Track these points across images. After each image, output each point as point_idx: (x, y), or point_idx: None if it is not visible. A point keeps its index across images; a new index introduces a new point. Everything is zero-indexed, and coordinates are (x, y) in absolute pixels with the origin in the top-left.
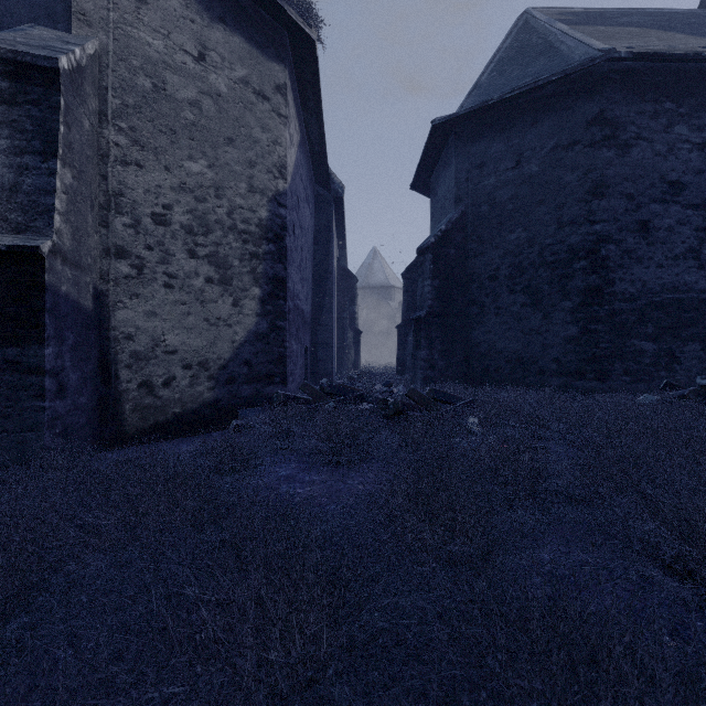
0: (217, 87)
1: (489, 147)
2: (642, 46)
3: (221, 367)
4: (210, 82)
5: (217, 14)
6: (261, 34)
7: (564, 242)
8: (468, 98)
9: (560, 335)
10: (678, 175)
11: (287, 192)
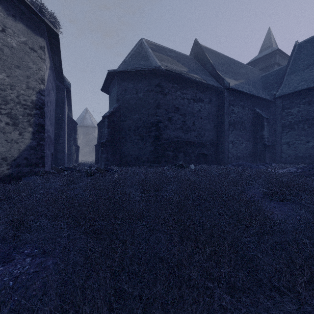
0: (11, 44)
1: (128, 84)
2: (170, 66)
3: (13, 160)
4: (7, 41)
5: (11, 13)
6: (33, 24)
7: (149, 120)
8: (121, 65)
9: (149, 150)
10: (178, 106)
11: (45, 90)
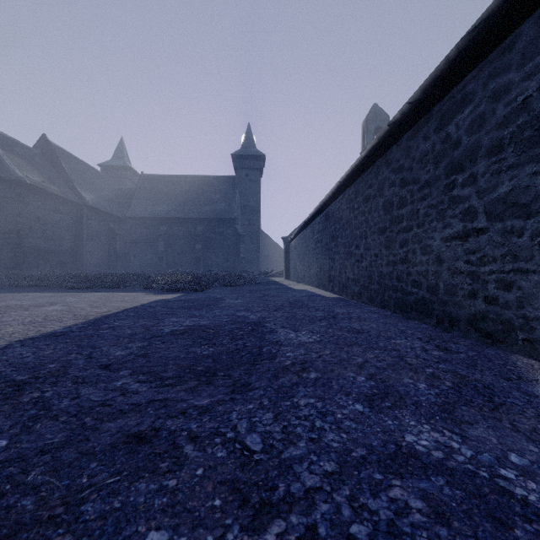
0: None
1: None
2: (30, 177)
3: None
4: None
5: None
6: None
7: (8, 227)
8: None
9: (7, 256)
10: (39, 216)
11: None
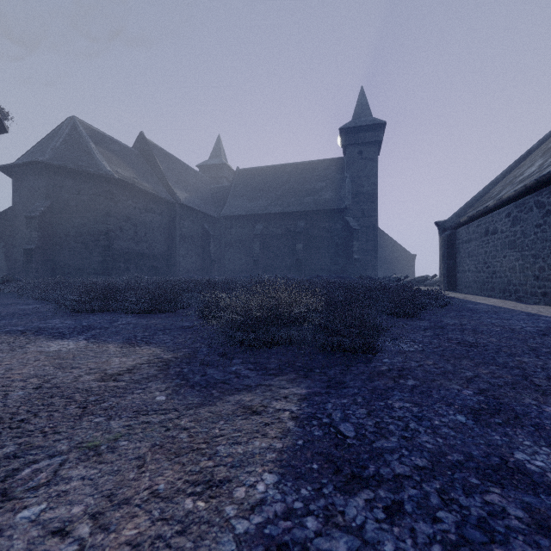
0: None
1: (65, 181)
2: (121, 172)
3: None
4: None
5: None
6: None
7: (97, 228)
8: (52, 152)
9: (96, 260)
10: (130, 215)
11: None
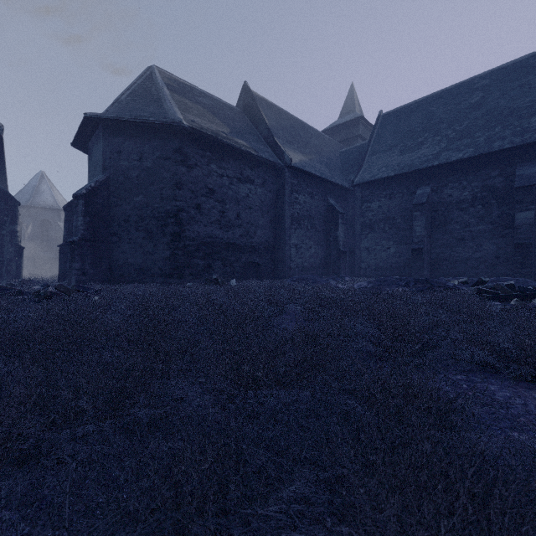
0: None
1: (124, 143)
2: (199, 122)
3: None
4: None
5: None
6: None
7: (164, 207)
8: (112, 106)
9: (162, 256)
10: (213, 186)
11: None
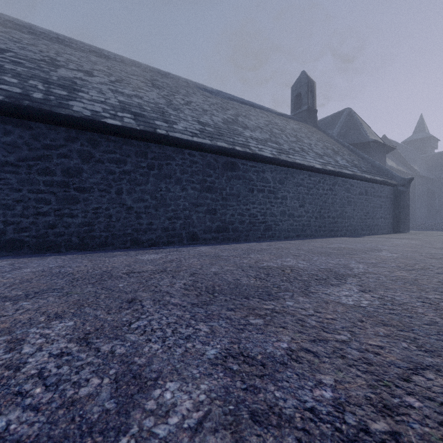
0: None
1: None
2: (392, 165)
3: None
4: None
5: None
6: None
7: None
8: None
9: None
10: None
11: None
